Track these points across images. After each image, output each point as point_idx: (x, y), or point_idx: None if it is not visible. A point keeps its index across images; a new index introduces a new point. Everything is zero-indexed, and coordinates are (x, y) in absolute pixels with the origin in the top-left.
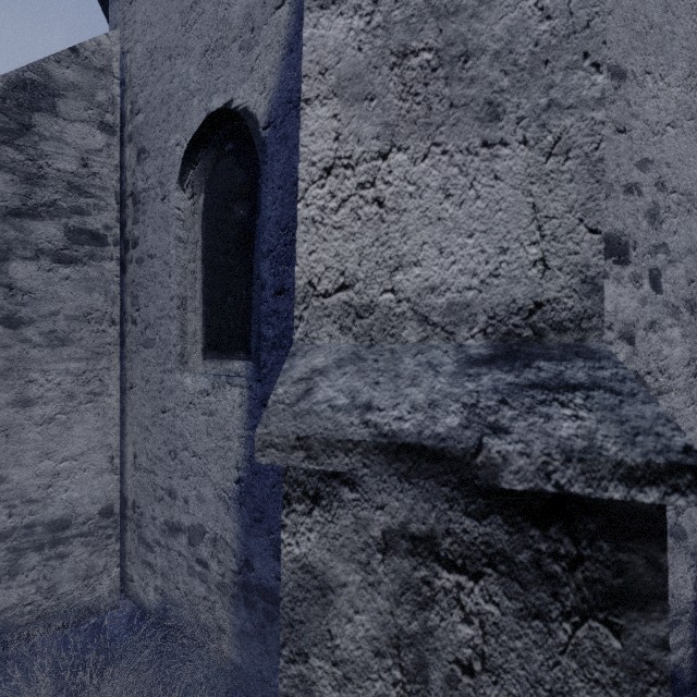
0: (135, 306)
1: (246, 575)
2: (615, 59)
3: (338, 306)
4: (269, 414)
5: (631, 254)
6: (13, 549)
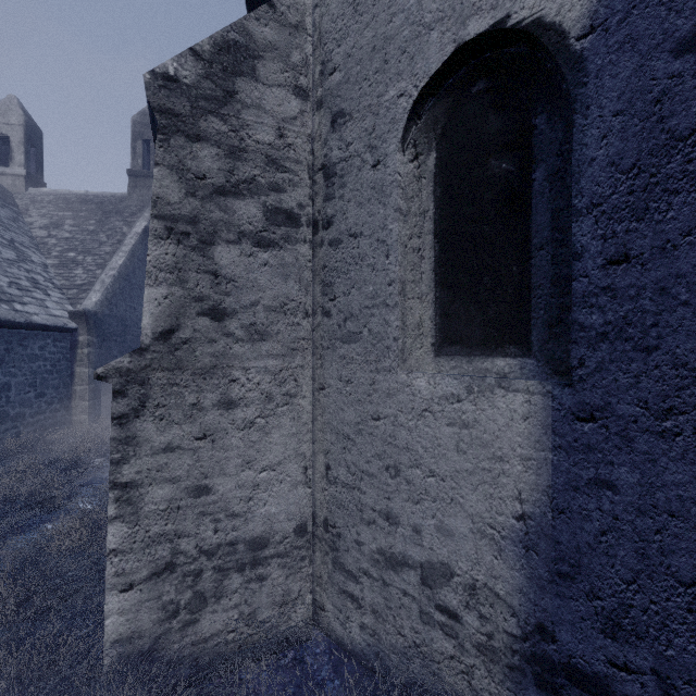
0: (328, 295)
1: (539, 645)
2: None
3: None
4: None
5: None
6: (218, 568)
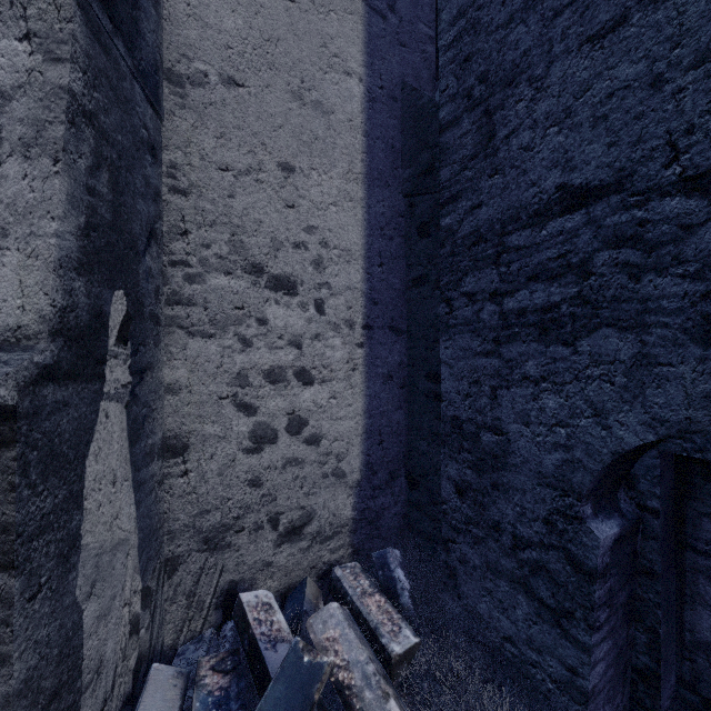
0: None
1: None
2: (286, 158)
3: None
4: None
5: (299, 289)
6: None
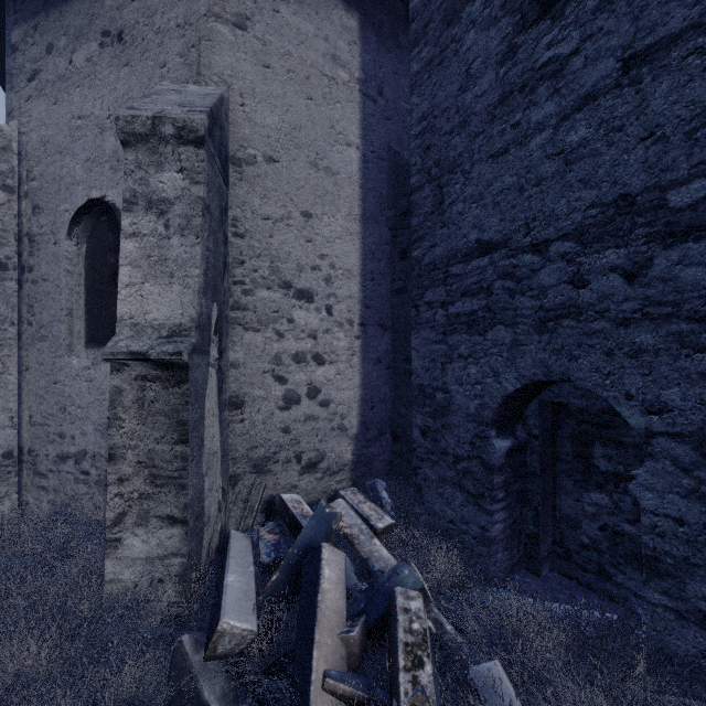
0: (31, 313)
1: None
2: (306, 208)
3: (130, 323)
4: (105, 349)
5: (315, 298)
6: None
